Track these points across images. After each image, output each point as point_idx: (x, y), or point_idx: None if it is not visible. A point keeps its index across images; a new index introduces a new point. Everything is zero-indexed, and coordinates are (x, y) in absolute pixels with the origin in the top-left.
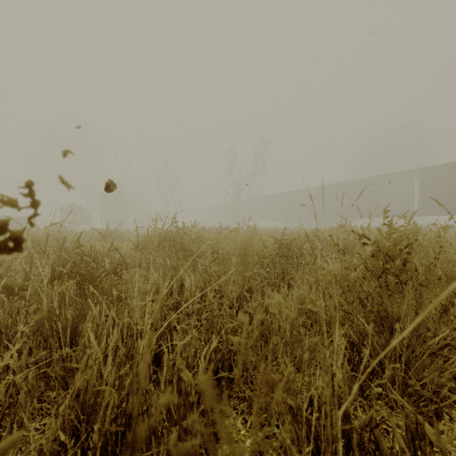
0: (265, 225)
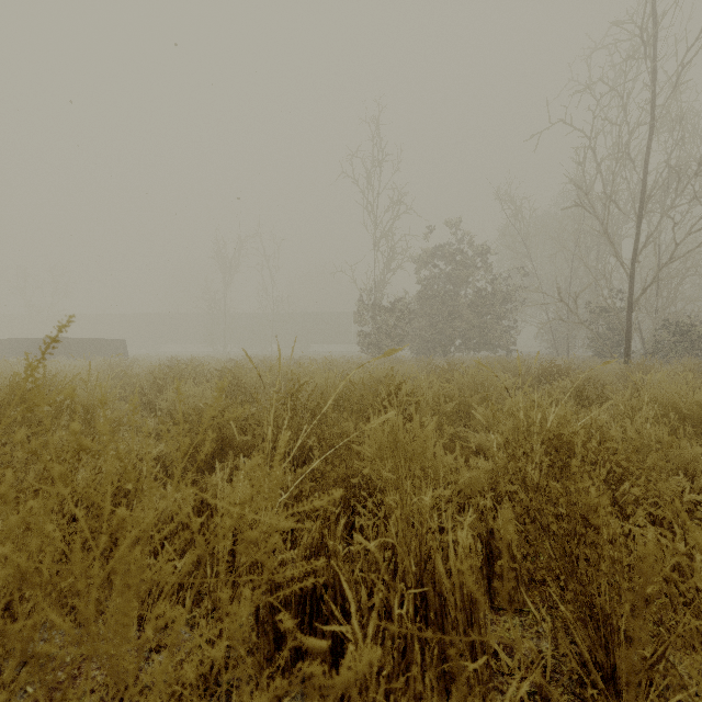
0: None
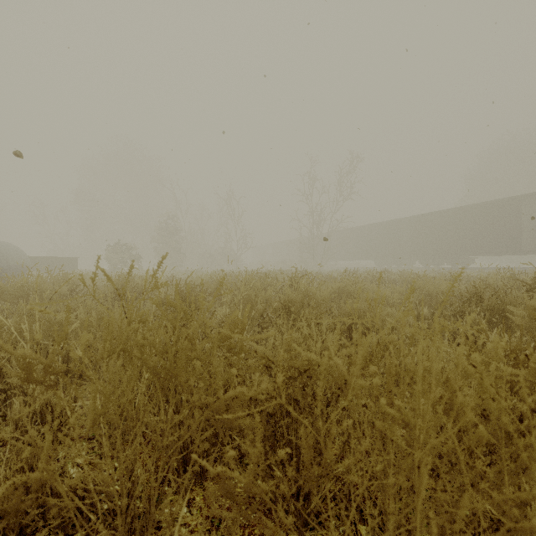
0: (350, 265)
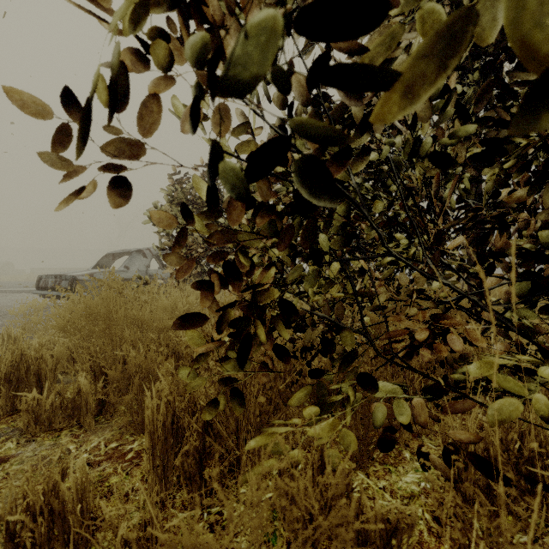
0: None
